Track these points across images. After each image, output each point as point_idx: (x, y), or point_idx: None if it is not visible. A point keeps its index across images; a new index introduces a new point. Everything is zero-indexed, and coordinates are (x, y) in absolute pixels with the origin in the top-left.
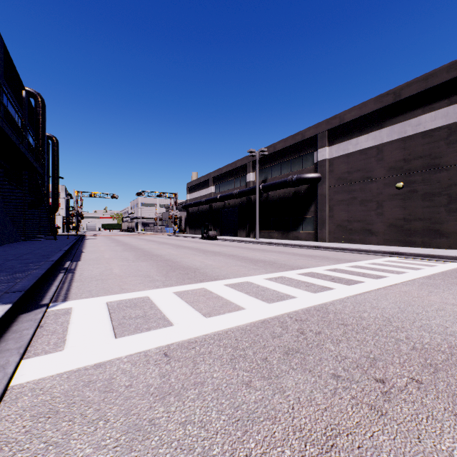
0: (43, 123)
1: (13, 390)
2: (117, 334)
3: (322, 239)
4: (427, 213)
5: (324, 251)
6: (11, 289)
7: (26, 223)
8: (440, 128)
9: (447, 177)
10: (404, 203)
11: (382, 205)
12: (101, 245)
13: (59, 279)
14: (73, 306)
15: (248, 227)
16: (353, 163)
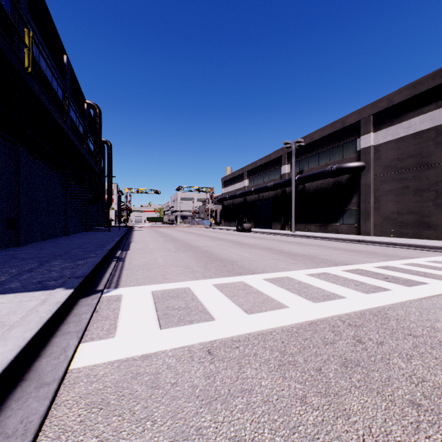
0: (100, 130)
1: (71, 374)
2: (162, 325)
3: (366, 233)
4: None
5: (370, 246)
6: (73, 275)
7: (87, 217)
8: None
9: None
10: None
11: None
12: (146, 236)
13: (112, 267)
14: (123, 293)
15: (282, 219)
16: (404, 148)
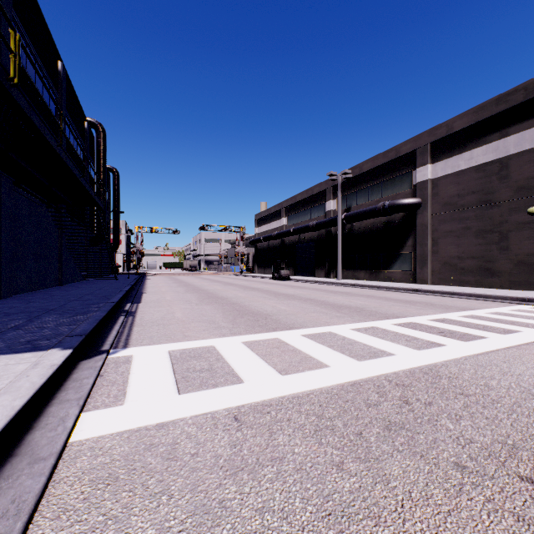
0: (104, 154)
1: (72, 448)
2: (180, 389)
3: (423, 281)
4: None
5: (426, 296)
6: (72, 333)
7: (88, 262)
8: None
9: None
10: None
11: (507, 236)
12: (162, 286)
13: (120, 323)
14: (134, 354)
15: (327, 265)
16: (465, 183)
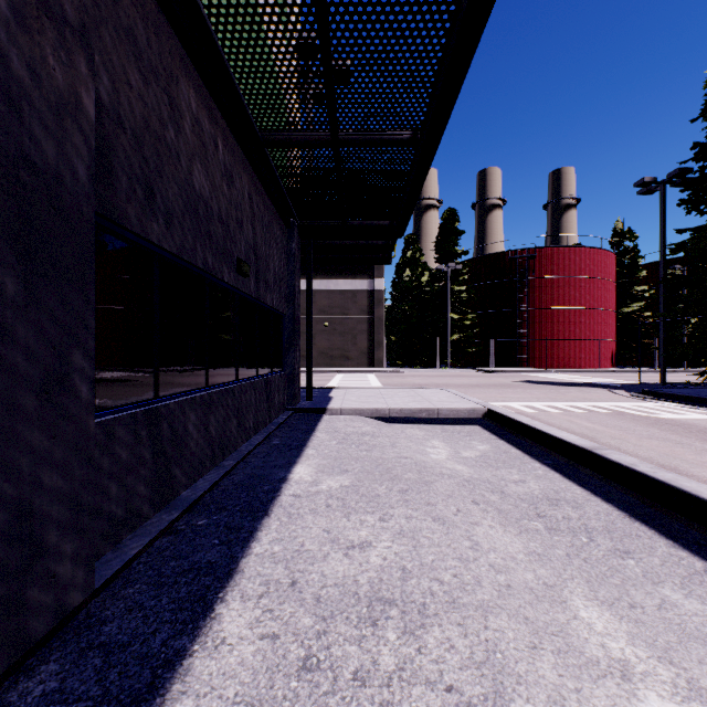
0: None
1: None
2: None
3: None
4: (342, 345)
5: None
6: None
7: None
8: (349, 291)
9: (352, 323)
10: (329, 337)
11: (315, 337)
12: None
13: None
14: None
15: None
16: None
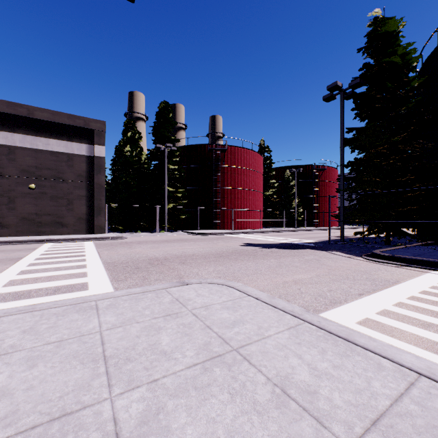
0: None
1: None
2: (82, 290)
3: None
4: (54, 210)
5: None
6: None
7: None
8: (63, 153)
9: (67, 187)
10: (37, 201)
11: (15, 200)
12: None
13: None
14: None
15: None
16: None
